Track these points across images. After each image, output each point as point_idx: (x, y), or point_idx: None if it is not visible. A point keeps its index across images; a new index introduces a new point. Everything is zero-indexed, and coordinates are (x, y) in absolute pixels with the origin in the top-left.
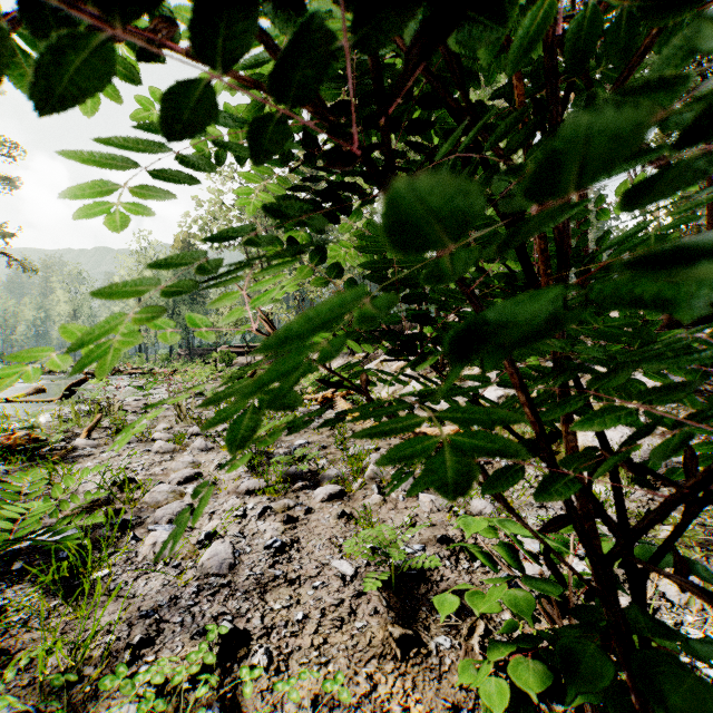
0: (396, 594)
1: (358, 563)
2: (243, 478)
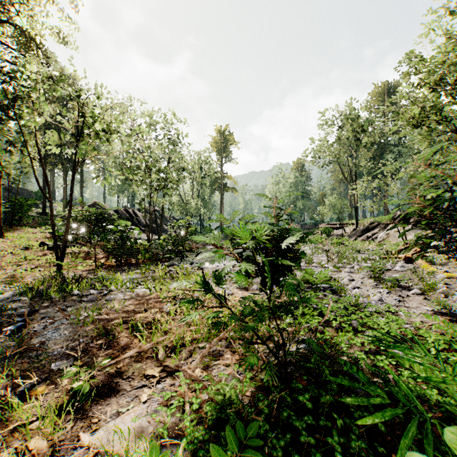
0: (449, 316)
1: (432, 309)
2: (373, 283)
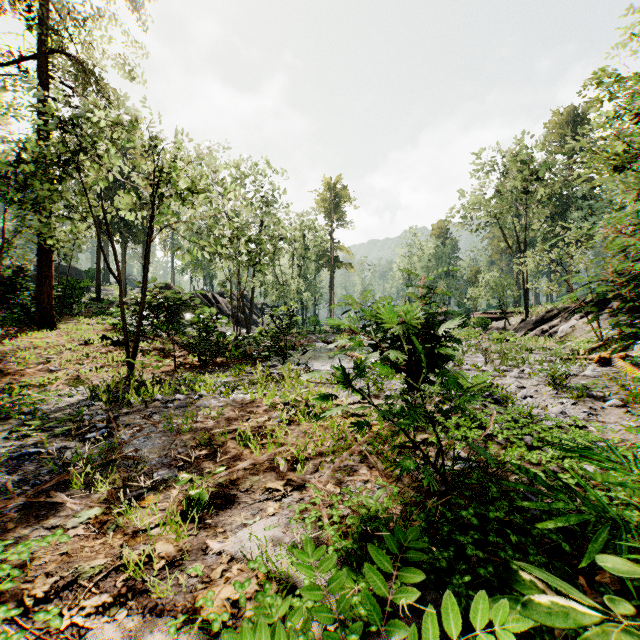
0: None
1: (638, 424)
2: (552, 392)
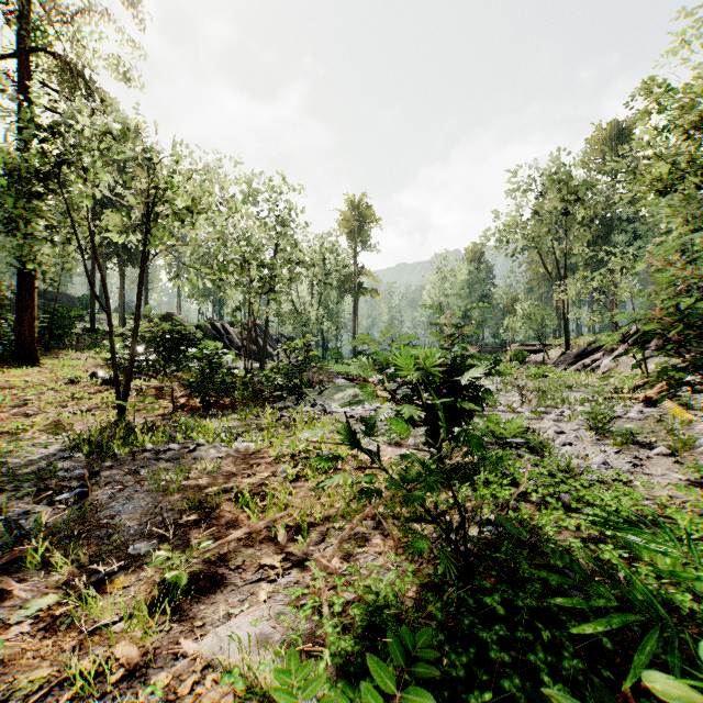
0: None
1: (687, 477)
2: (593, 437)
